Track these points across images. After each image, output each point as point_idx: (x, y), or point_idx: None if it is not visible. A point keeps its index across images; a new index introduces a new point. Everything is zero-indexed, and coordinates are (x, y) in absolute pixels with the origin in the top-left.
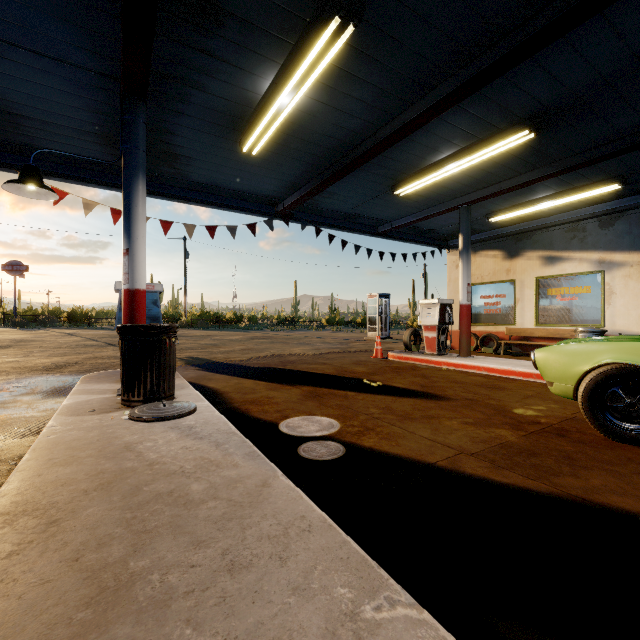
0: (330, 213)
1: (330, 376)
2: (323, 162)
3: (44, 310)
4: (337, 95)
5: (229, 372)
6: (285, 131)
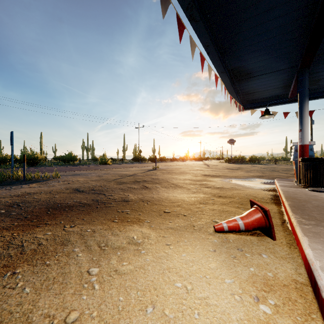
0: None
1: None
2: None
3: (239, 157)
4: None
5: None
6: None
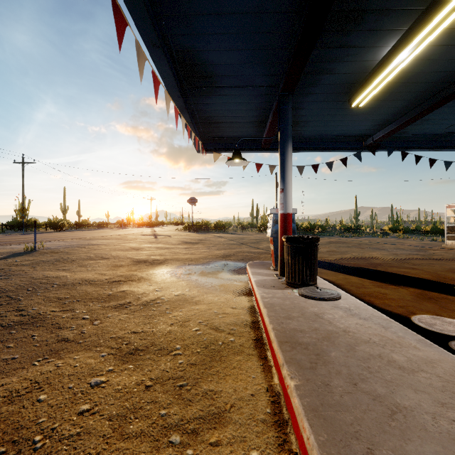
0: (417, 137)
1: (430, 281)
2: (424, 95)
3: (202, 223)
4: None
5: (331, 268)
6: (392, 81)
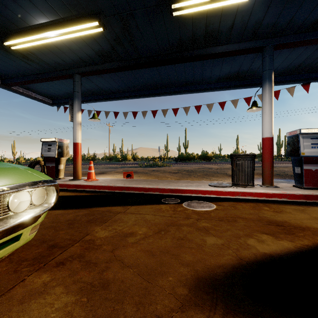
0: None
1: None
2: None
3: None
4: None
5: None
6: None
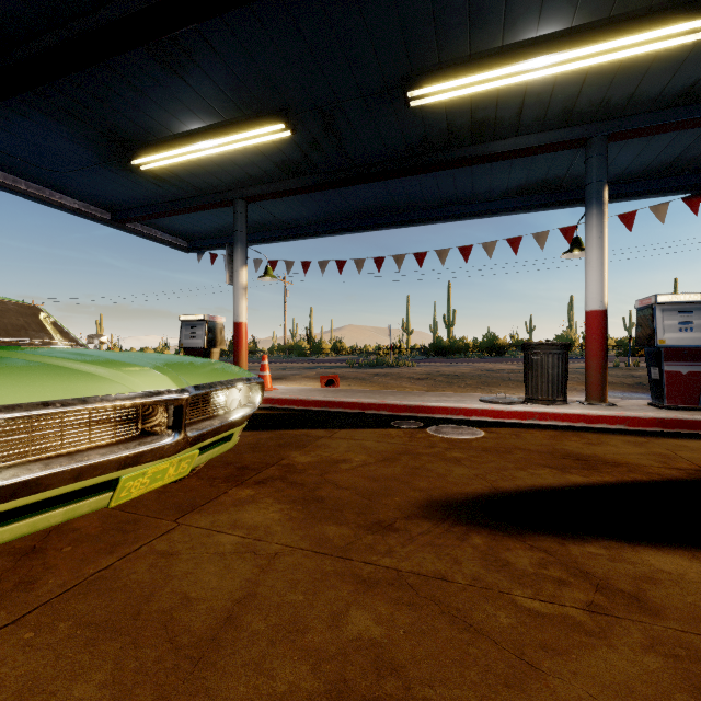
0: None
1: None
2: None
3: None
4: (516, 4)
5: None
6: None
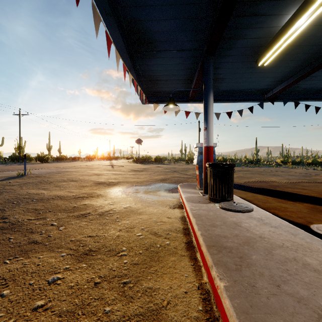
0: (306, 91)
1: (319, 198)
2: (314, 56)
3: (146, 157)
4: None
5: (241, 189)
6: (290, 44)
